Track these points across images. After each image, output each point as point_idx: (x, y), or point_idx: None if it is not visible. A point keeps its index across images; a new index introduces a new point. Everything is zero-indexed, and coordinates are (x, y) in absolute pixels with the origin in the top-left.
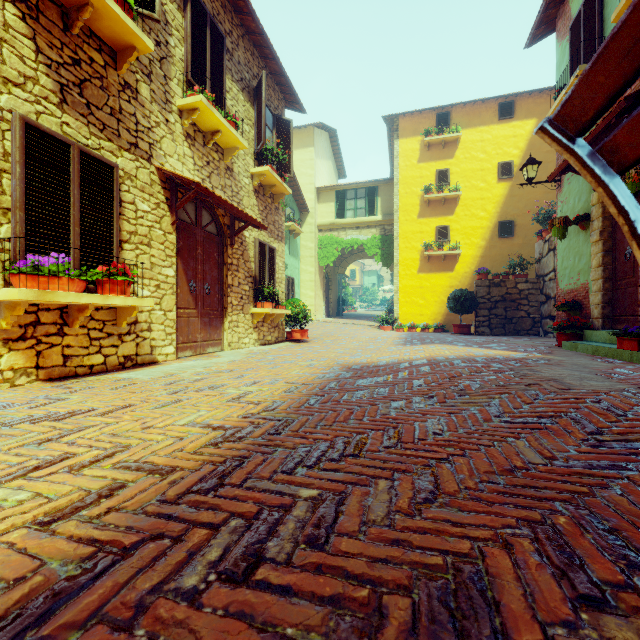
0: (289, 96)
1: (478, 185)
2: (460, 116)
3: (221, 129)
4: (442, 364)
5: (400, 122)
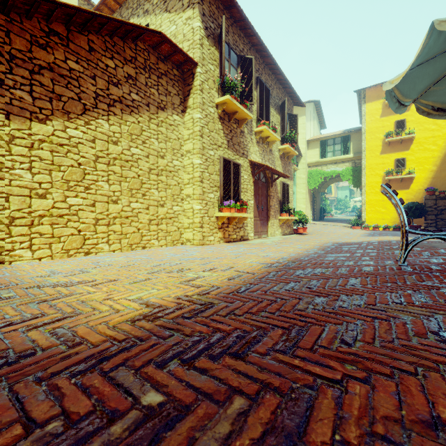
0: (295, 100)
1: (430, 127)
2: None
3: (270, 135)
4: (384, 242)
5: (366, 92)
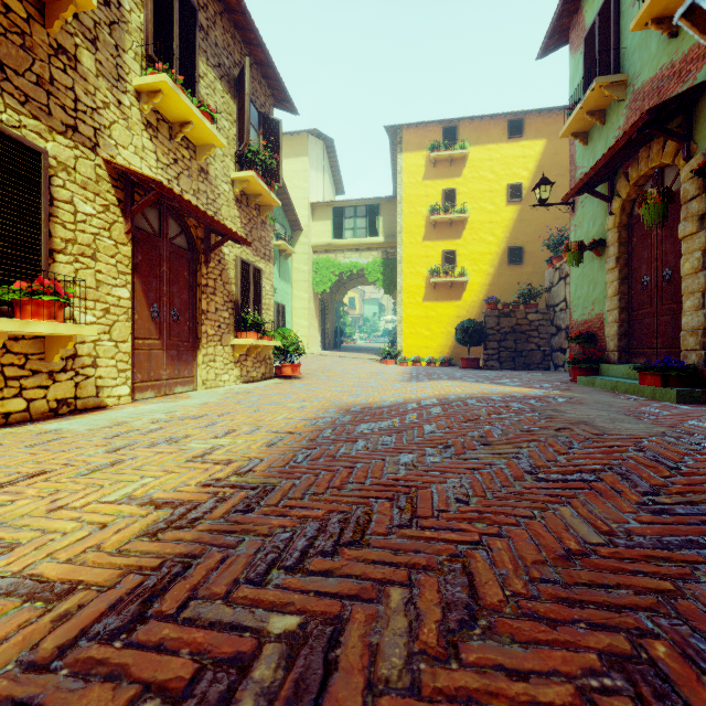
0: (278, 93)
1: (486, 207)
2: (468, 132)
3: (192, 120)
4: (455, 404)
5: (404, 134)
